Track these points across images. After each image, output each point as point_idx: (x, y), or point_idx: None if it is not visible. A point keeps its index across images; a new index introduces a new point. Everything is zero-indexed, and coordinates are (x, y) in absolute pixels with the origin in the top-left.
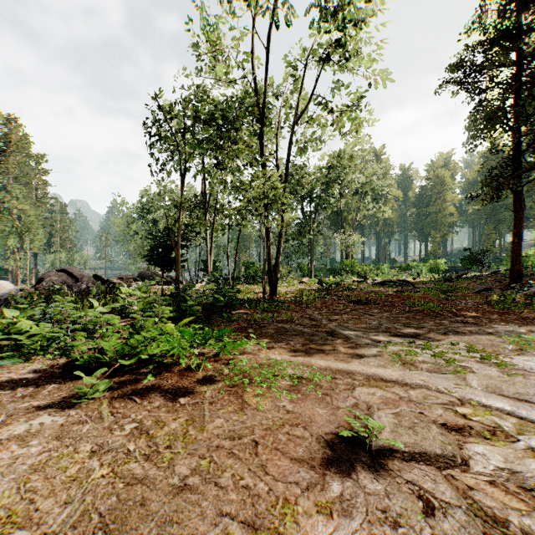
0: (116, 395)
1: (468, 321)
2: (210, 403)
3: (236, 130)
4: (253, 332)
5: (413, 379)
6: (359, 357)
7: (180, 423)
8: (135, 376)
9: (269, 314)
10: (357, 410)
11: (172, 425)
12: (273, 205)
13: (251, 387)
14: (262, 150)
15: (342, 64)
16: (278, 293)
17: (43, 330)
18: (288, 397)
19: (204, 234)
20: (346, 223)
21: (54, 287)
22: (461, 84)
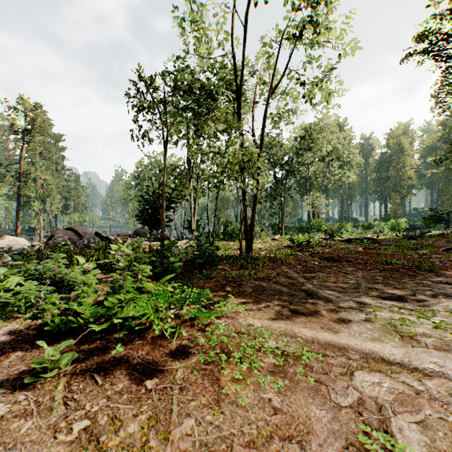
0: (78, 371)
1: (451, 282)
2: (180, 389)
3: (215, 100)
4: (231, 290)
5: (422, 362)
6: (347, 325)
7: (140, 423)
8: (105, 343)
9: (246, 272)
10: (365, 411)
11: (130, 426)
12: (249, 169)
13: (229, 365)
14: (238, 119)
15: (312, 39)
16: (254, 250)
17: (31, 287)
18: (275, 387)
19: (188, 197)
20: (312, 187)
21: (61, 243)
22: (427, 53)
